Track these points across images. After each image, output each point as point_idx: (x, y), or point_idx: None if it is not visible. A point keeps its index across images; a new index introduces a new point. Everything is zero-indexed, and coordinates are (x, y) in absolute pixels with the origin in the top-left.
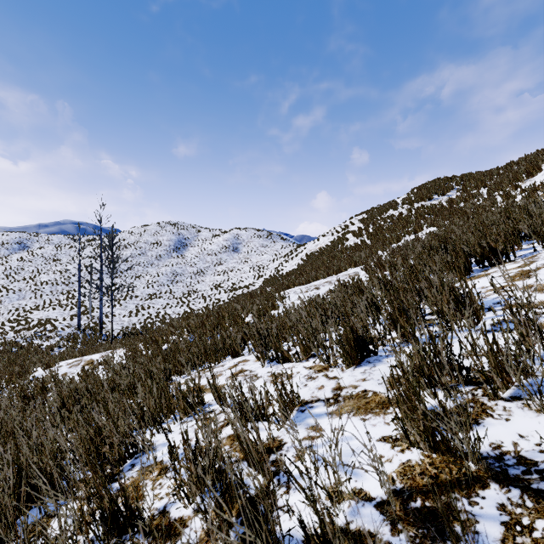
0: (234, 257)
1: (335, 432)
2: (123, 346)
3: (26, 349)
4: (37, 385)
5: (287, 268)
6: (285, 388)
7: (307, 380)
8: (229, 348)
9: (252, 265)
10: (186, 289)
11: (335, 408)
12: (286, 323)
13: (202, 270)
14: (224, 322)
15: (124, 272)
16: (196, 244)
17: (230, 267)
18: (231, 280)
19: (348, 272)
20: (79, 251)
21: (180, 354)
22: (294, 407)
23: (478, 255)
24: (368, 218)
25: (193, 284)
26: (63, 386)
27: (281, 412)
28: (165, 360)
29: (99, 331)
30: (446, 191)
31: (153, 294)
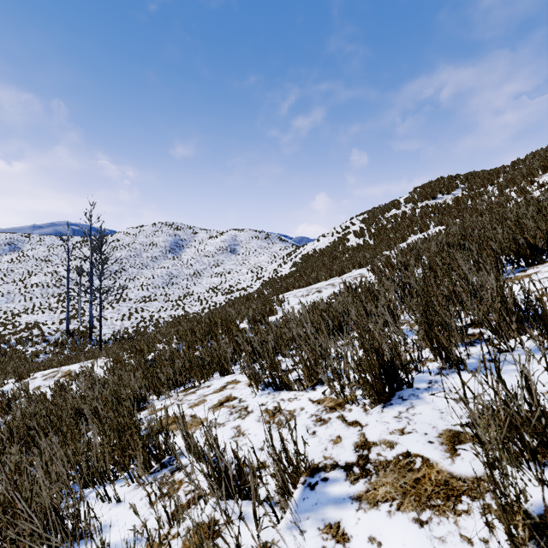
0: (231, 258)
1: (371, 547)
2: (106, 355)
3: (9, 356)
4: (3, 402)
5: (286, 269)
6: (284, 449)
7: (315, 423)
8: (217, 364)
9: (249, 267)
10: (182, 291)
11: (364, 487)
12: (285, 333)
13: (199, 272)
14: (217, 329)
15: (118, 274)
16: (193, 245)
17: (228, 269)
18: (228, 283)
19: (352, 273)
20: (68, 251)
21: (161, 368)
22: (298, 477)
23: (512, 253)
24: (370, 217)
25: (189, 286)
26: (15, 411)
27: (279, 493)
28: (146, 375)
29: (88, 335)
30: (451, 190)
31: (147, 297)
